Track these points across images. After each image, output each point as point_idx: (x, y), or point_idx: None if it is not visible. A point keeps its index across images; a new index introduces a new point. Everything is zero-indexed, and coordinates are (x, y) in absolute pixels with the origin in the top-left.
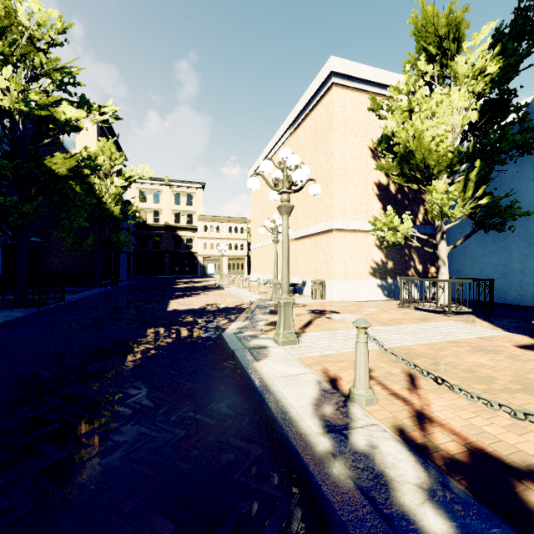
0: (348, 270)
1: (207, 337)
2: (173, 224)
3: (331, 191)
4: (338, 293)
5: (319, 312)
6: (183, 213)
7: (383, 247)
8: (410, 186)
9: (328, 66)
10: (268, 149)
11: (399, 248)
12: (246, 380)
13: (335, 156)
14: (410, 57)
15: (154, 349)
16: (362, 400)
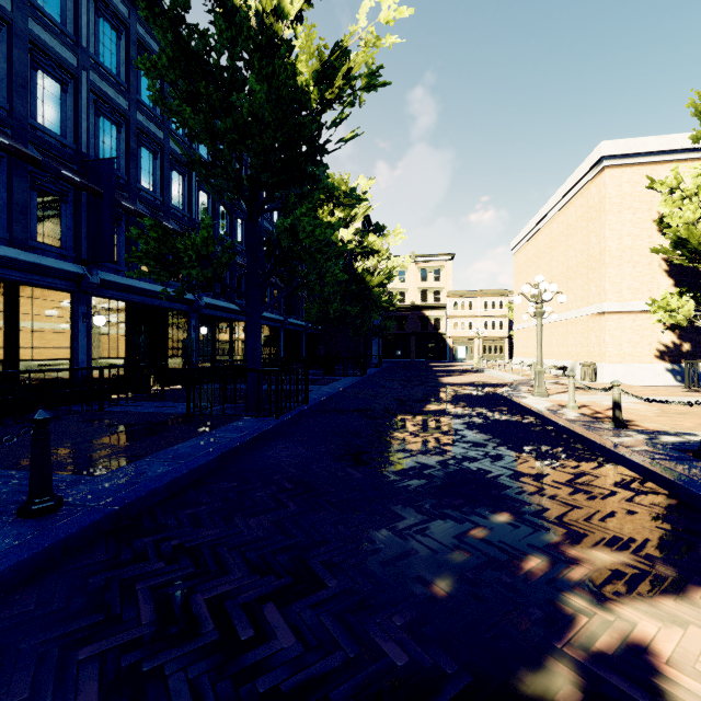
0: (624, 353)
1: (484, 394)
2: (419, 303)
3: (603, 273)
4: (611, 376)
5: (579, 388)
6: (430, 290)
7: (664, 329)
8: (696, 266)
9: (598, 151)
10: (534, 222)
11: (700, 328)
12: (513, 404)
13: (607, 238)
14: (695, 132)
15: (455, 395)
16: (570, 406)
